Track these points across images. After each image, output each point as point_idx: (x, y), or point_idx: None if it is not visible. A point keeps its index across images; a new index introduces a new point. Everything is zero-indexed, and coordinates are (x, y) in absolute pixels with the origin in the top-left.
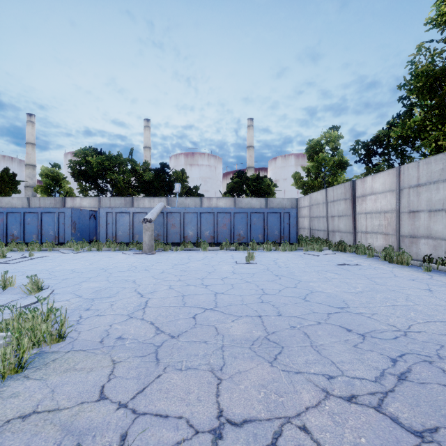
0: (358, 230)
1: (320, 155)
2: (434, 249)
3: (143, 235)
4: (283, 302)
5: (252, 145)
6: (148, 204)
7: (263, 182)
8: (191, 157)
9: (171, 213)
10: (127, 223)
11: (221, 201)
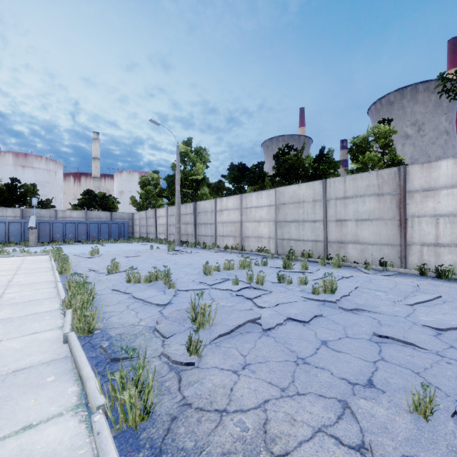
0: (157, 232)
1: (147, 187)
2: (174, 238)
3: (31, 237)
4: (114, 249)
5: (98, 158)
6: (0, 213)
7: (108, 200)
8: (23, 157)
9: (43, 223)
10: (3, 229)
11: (75, 213)
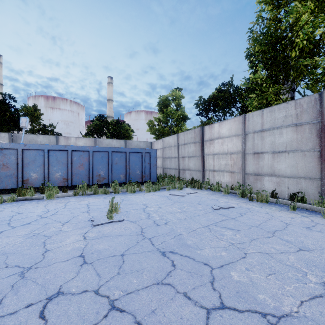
0: (206, 168)
1: (168, 109)
2: (278, 185)
3: None
4: None
5: (112, 99)
6: None
7: (122, 127)
8: (52, 100)
9: (1, 149)
10: None
11: (81, 141)
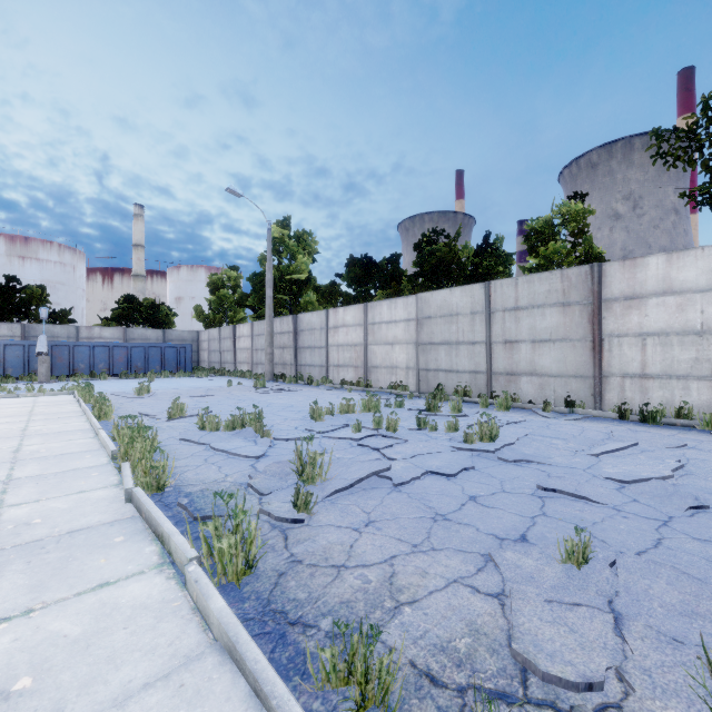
0: (237, 361)
1: (221, 292)
2: (262, 370)
3: (40, 367)
4: (171, 387)
5: (142, 245)
6: None
7: (160, 312)
8: (22, 244)
9: (58, 346)
10: None
11: (107, 331)
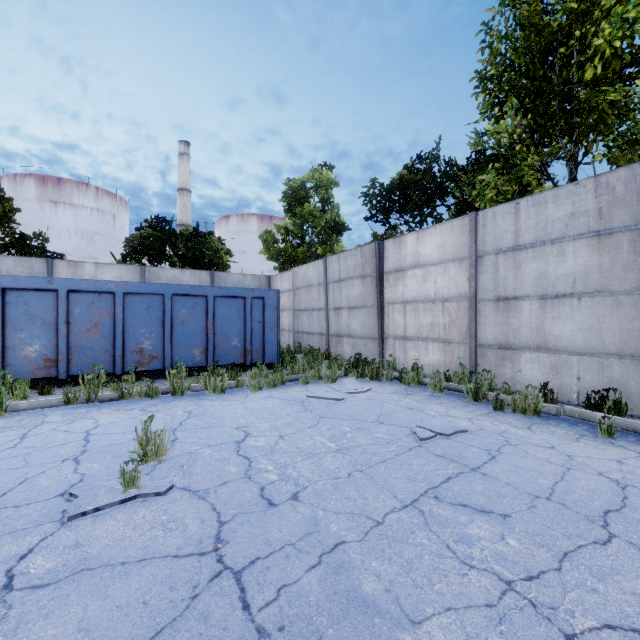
0: (389, 333)
1: (306, 207)
2: (553, 373)
3: None
4: None
5: (188, 189)
6: None
7: (205, 243)
8: (54, 186)
9: None
10: None
11: (109, 272)
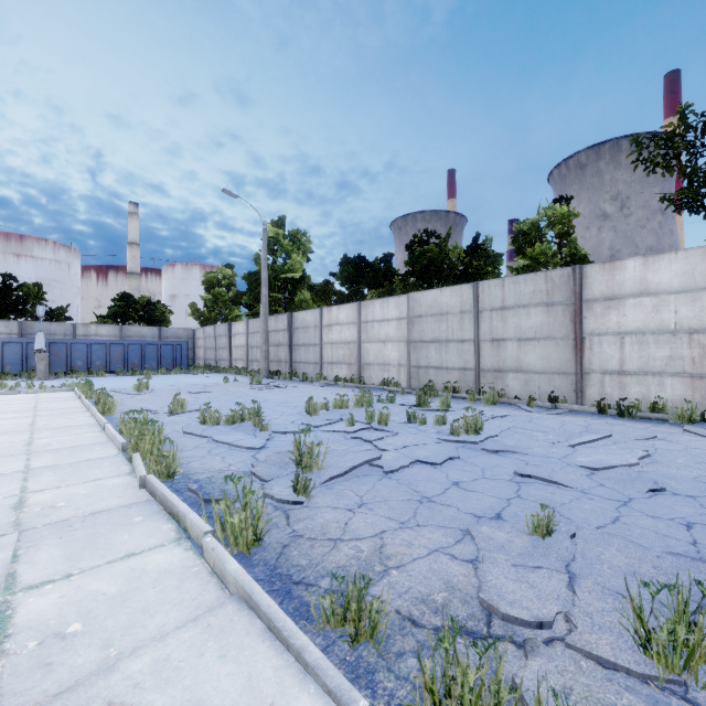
0: (233, 358)
1: (216, 290)
2: (258, 367)
3: (38, 364)
4: (168, 383)
5: (137, 242)
6: None
7: (156, 309)
8: (17, 241)
9: (56, 344)
10: None
11: (104, 329)
